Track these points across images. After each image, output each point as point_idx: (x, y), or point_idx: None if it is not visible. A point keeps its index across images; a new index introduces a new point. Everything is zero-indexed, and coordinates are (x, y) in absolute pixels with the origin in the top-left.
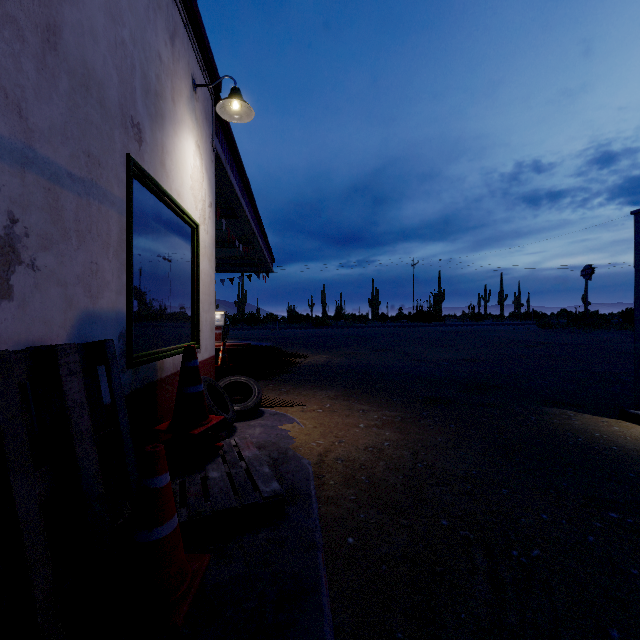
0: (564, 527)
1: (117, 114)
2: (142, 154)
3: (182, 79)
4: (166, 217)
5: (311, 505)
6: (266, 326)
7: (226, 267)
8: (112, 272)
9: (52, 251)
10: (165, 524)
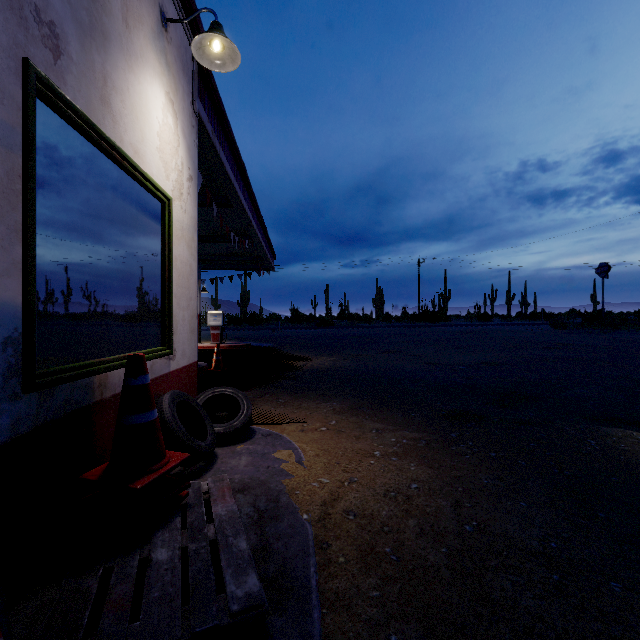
0: None
1: None
2: (61, 72)
3: (143, 2)
4: (115, 179)
5: (310, 613)
6: (268, 326)
7: (225, 264)
8: None
9: None
10: None
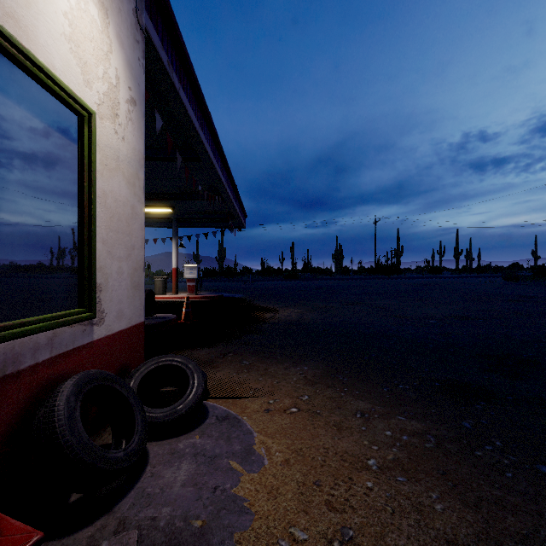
0: None
1: None
2: None
3: None
4: None
5: None
6: (241, 278)
7: (201, 223)
8: None
9: None
10: None
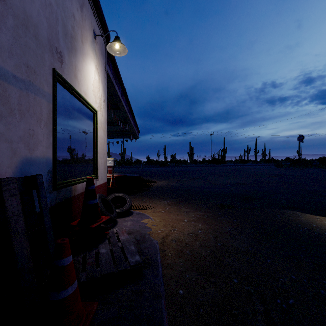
0: (305, 284)
1: (46, 45)
2: (63, 69)
3: (87, 31)
4: (78, 106)
5: (158, 269)
6: (135, 166)
7: (114, 135)
8: (43, 135)
9: (2, 121)
10: (68, 288)
